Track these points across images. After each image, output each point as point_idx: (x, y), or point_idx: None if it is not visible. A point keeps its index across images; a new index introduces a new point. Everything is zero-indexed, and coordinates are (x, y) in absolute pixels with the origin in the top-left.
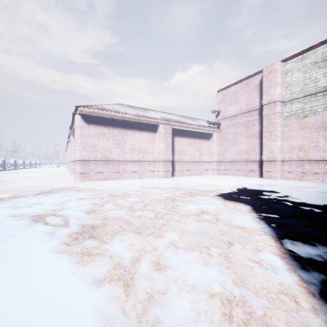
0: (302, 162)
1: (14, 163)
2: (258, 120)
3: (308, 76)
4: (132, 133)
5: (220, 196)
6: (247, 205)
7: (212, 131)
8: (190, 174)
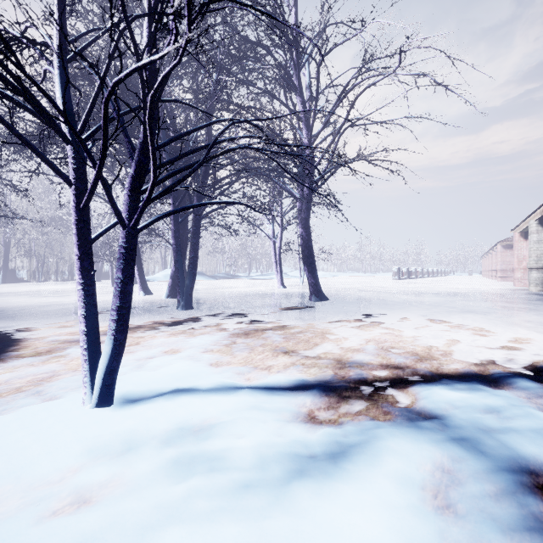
0: None
1: (436, 271)
2: None
3: None
4: None
5: None
6: None
7: None
8: None
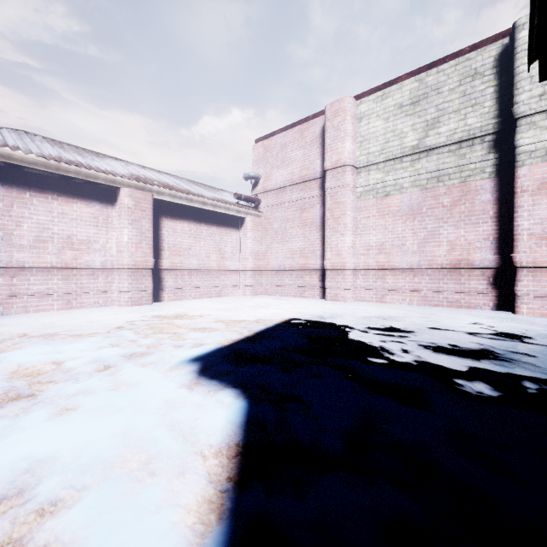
0: (383, 271)
1: None
2: (320, 197)
3: (392, 127)
4: (40, 199)
5: (197, 365)
6: (242, 399)
7: (243, 213)
8: (200, 296)
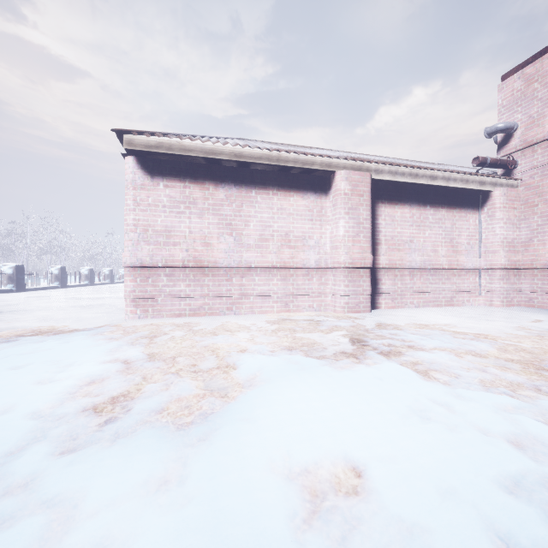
0: None
1: (110, 273)
2: None
3: None
4: (263, 196)
5: None
6: None
7: (489, 185)
8: (424, 304)
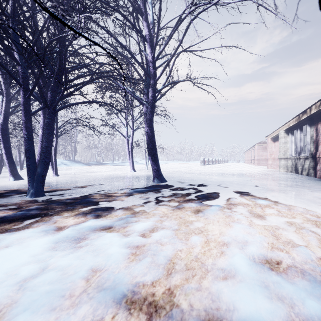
0: None
1: (222, 160)
2: None
3: None
4: None
5: None
6: None
7: None
8: None
